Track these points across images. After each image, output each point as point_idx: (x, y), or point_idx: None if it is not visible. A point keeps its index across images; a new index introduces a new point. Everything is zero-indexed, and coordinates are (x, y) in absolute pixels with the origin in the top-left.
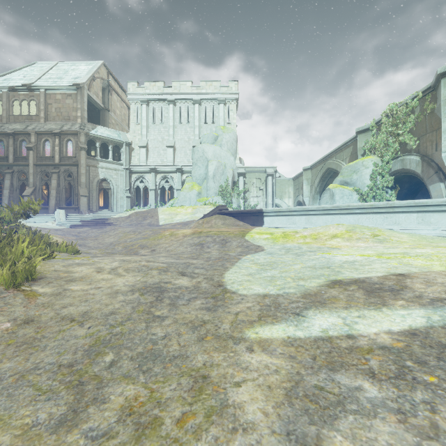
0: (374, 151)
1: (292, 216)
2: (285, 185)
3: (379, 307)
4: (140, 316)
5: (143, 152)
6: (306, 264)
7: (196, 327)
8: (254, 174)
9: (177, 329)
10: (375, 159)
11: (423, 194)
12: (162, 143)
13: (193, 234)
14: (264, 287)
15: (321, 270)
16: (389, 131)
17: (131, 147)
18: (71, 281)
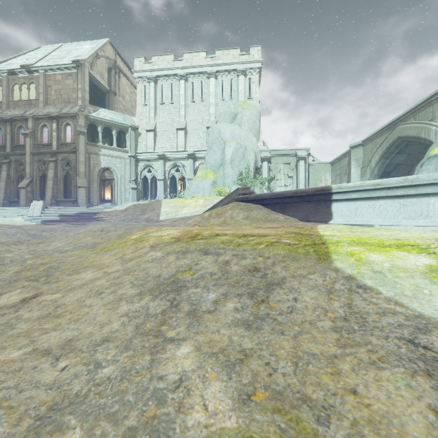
0: None
1: (416, 198)
2: (321, 171)
3: None
4: None
5: (151, 136)
6: None
7: None
8: (281, 158)
9: None
10: None
11: None
12: (171, 125)
13: (174, 242)
14: None
15: None
16: None
17: (137, 132)
18: None
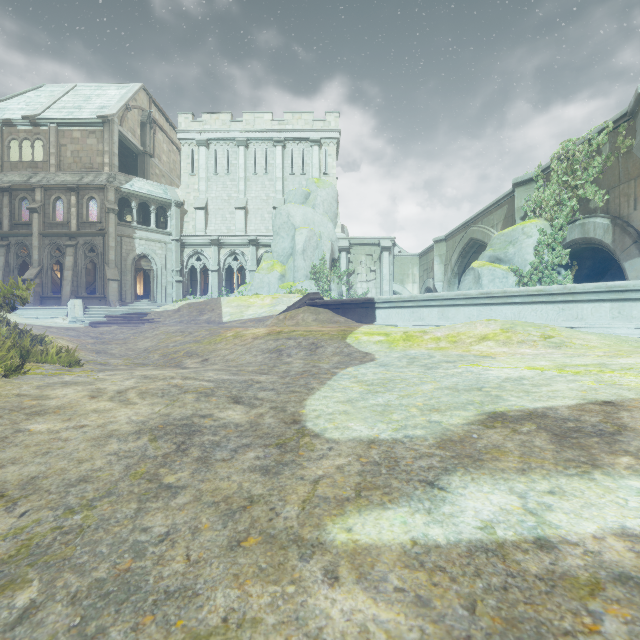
0: (540, 212)
1: (418, 308)
2: (408, 265)
3: (586, 471)
4: (134, 485)
5: (201, 216)
6: (443, 383)
7: (234, 512)
8: (363, 248)
9: (195, 516)
10: (542, 223)
11: (613, 276)
12: (228, 202)
13: (268, 335)
14: (371, 425)
15: (468, 394)
16: (562, 182)
17: (183, 209)
18: (37, 415)
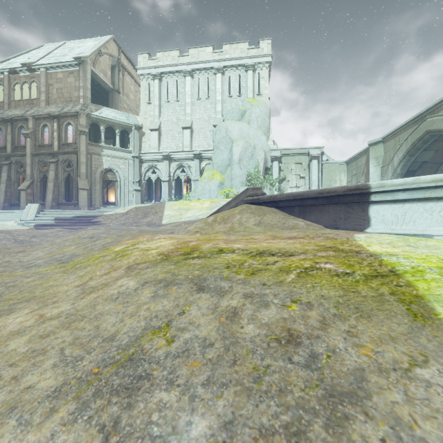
0: None
1: None
2: (335, 171)
3: None
4: None
5: (155, 136)
6: None
7: None
8: (293, 158)
9: None
10: None
11: None
12: (176, 124)
13: (160, 261)
14: None
15: None
16: None
17: (141, 131)
18: None
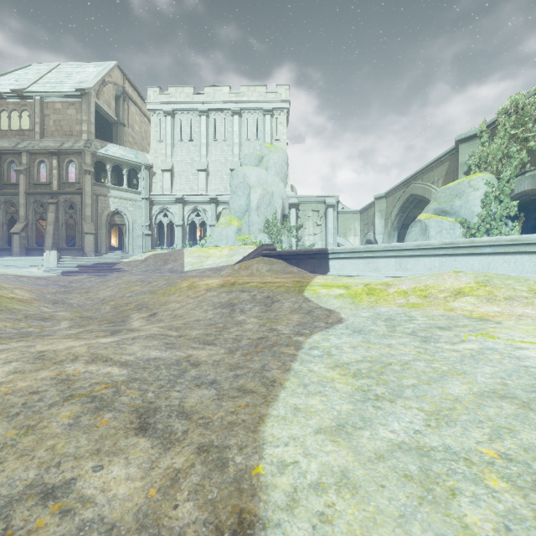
0: (485, 166)
1: (374, 258)
2: (350, 220)
3: None
4: None
5: (168, 177)
6: (477, 378)
7: None
8: (310, 205)
9: None
10: (488, 176)
11: None
12: (191, 165)
13: (221, 287)
14: None
15: None
16: (509, 135)
17: (152, 171)
18: None
